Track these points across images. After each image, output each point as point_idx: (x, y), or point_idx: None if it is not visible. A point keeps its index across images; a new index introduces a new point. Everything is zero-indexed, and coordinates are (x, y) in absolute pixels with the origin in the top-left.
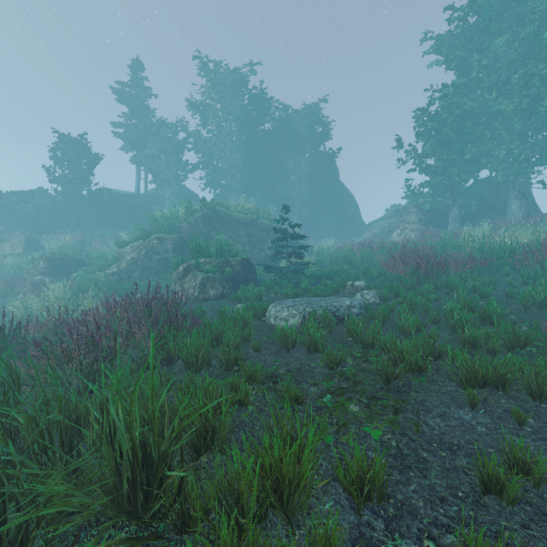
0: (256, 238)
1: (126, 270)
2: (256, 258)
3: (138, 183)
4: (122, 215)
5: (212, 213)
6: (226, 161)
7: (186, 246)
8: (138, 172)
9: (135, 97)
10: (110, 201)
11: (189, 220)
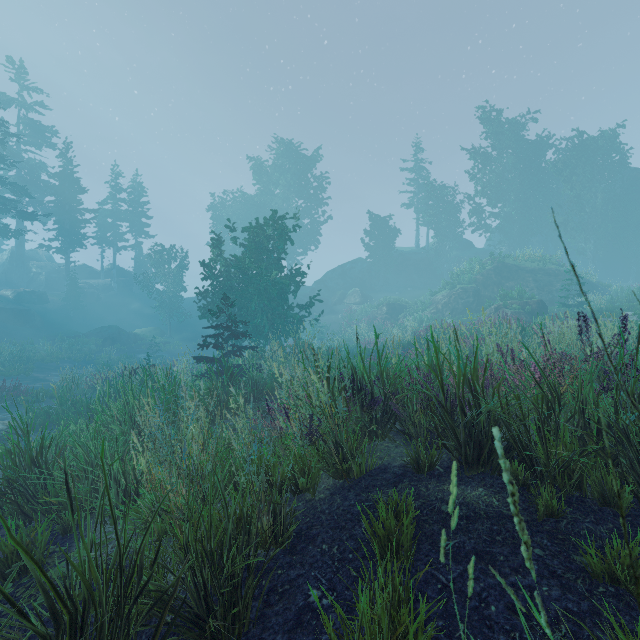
0: (544, 282)
1: (441, 310)
2: (544, 299)
3: (418, 240)
4: (410, 269)
5: (501, 265)
6: (503, 207)
7: (482, 292)
8: (418, 231)
9: (416, 169)
10: (401, 259)
11: (482, 273)
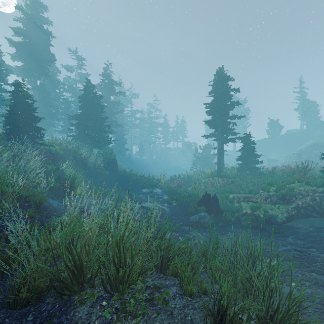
0: None
1: (283, 162)
2: None
3: (301, 126)
4: (292, 142)
5: (315, 143)
6: None
7: (302, 155)
8: (301, 122)
9: (300, 92)
10: (288, 137)
11: (305, 147)
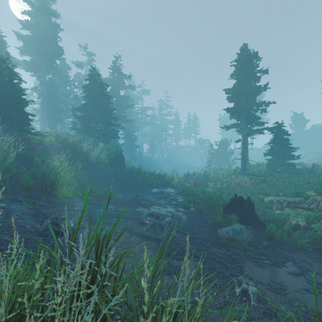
0: None
1: (312, 159)
2: None
3: None
4: (320, 137)
5: None
6: None
7: None
8: None
9: None
10: (314, 132)
11: None
